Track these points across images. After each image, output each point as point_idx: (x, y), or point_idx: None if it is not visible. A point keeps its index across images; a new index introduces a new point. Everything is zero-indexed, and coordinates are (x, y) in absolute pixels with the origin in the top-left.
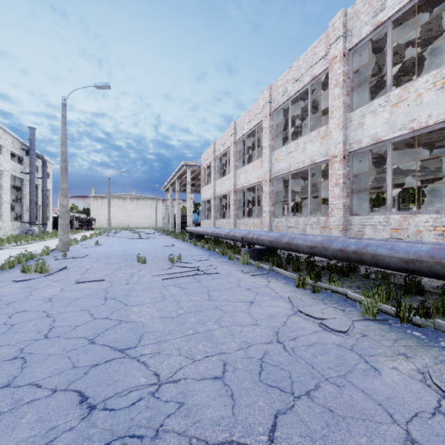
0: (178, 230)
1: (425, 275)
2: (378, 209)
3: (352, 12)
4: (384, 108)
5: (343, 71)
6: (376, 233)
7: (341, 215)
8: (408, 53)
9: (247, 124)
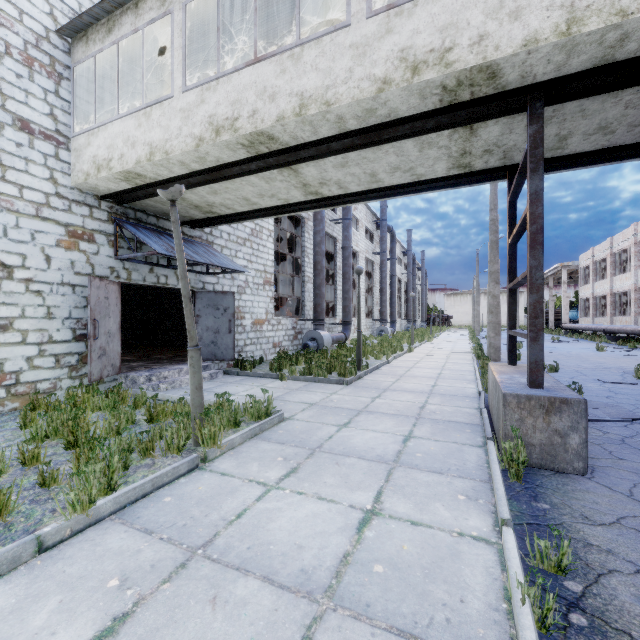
0: (551, 328)
1: None
2: None
3: None
4: None
5: None
6: None
7: None
8: None
9: (621, 242)
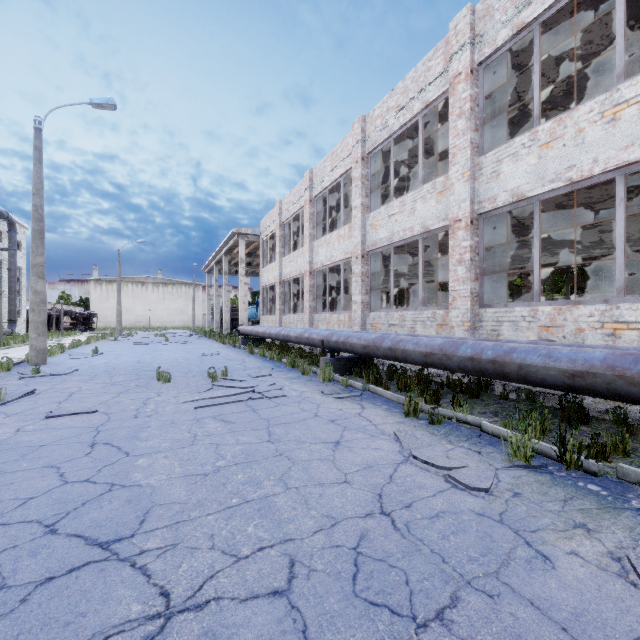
0: (226, 331)
1: (599, 396)
2: (509, 301)
3: (483, 8)
4: (529, 150)
5: (471, 94)
6: (518, 334)
7: (468, 306)
8: (558, 75)
9: (329, 173)
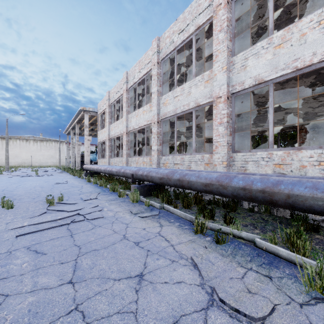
0: (78, 168)
1: None
2: None
3: None
4: (266, 50)
5: (227, 17)
6: (259, 169)
7: (226, 152)
8: None
9: (137, 73)
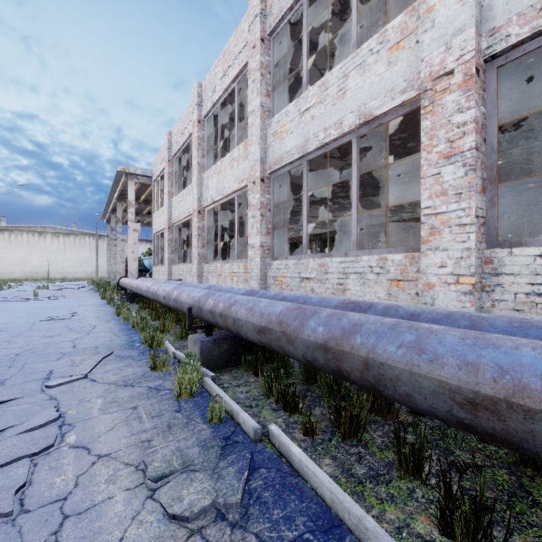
0: None
1: None
2: None
3: None
4: None
5: None
6: None
7: (470, 244)
8: None
9: (220, 80)
